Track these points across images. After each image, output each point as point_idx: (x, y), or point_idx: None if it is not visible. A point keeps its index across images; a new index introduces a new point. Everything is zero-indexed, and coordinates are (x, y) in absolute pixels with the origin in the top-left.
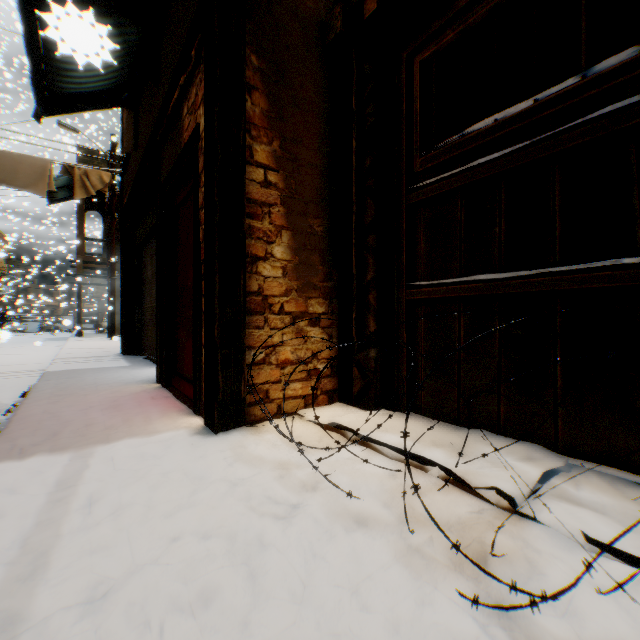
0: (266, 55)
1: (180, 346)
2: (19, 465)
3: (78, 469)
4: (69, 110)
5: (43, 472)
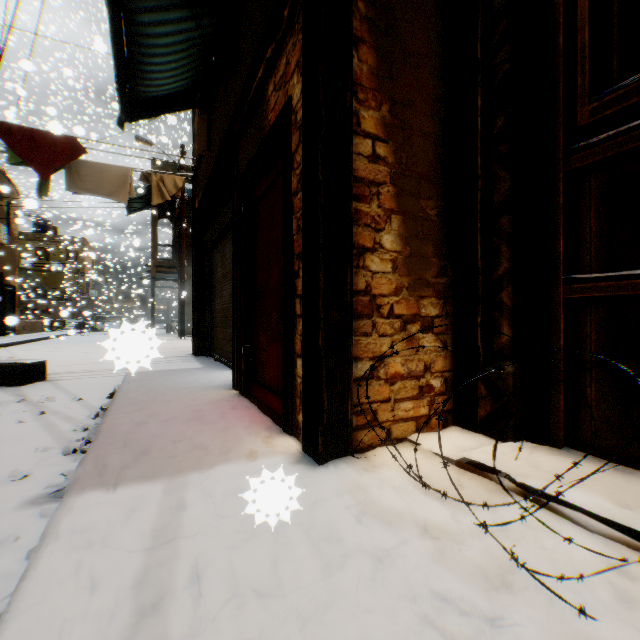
0: (374, 0)
1: (260, 351)
2: (109, 497)
3: (174, 510)
4: (148, 115)
5: (135, 510)
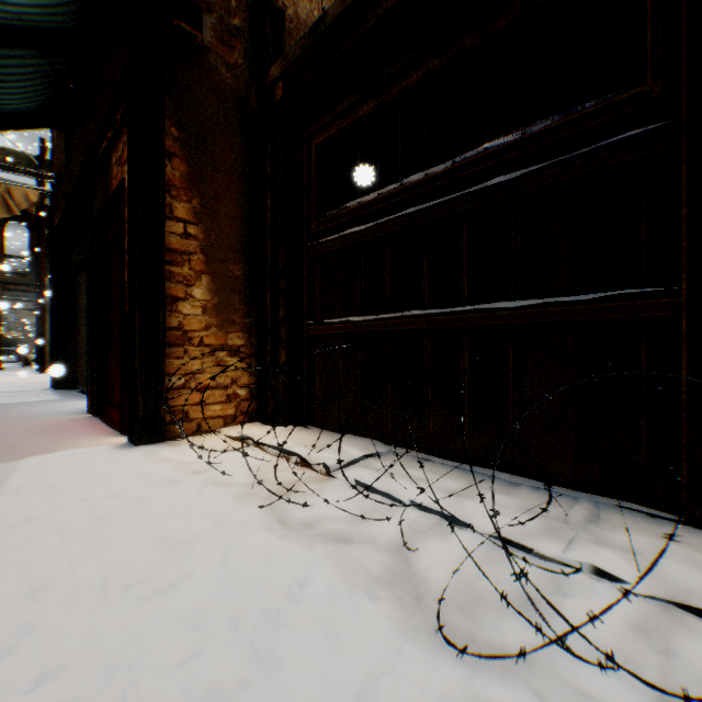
0: (186, 126)
1: (112, 376)
2: None
3: (8, 472)
4: None
5: None
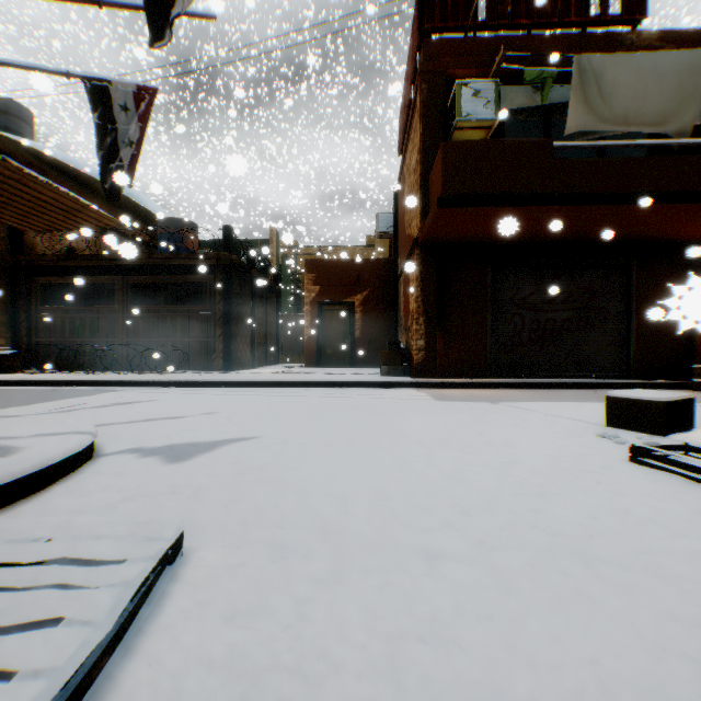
0: None
1: None
2: None
3: None
4: None
5: None
